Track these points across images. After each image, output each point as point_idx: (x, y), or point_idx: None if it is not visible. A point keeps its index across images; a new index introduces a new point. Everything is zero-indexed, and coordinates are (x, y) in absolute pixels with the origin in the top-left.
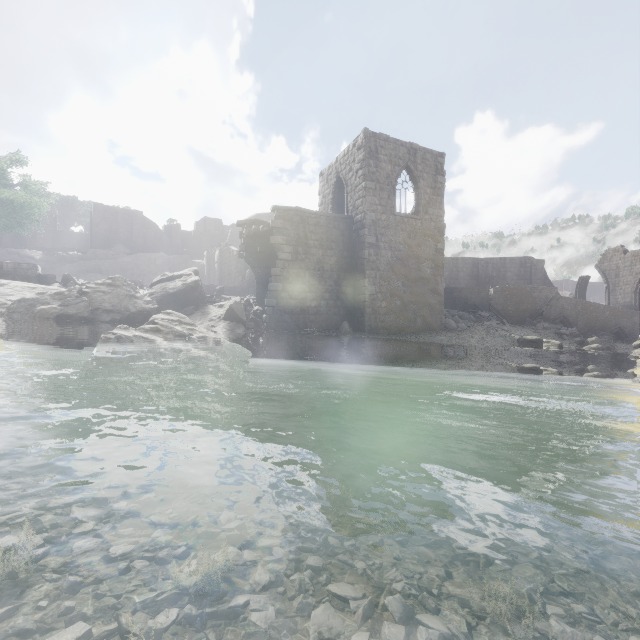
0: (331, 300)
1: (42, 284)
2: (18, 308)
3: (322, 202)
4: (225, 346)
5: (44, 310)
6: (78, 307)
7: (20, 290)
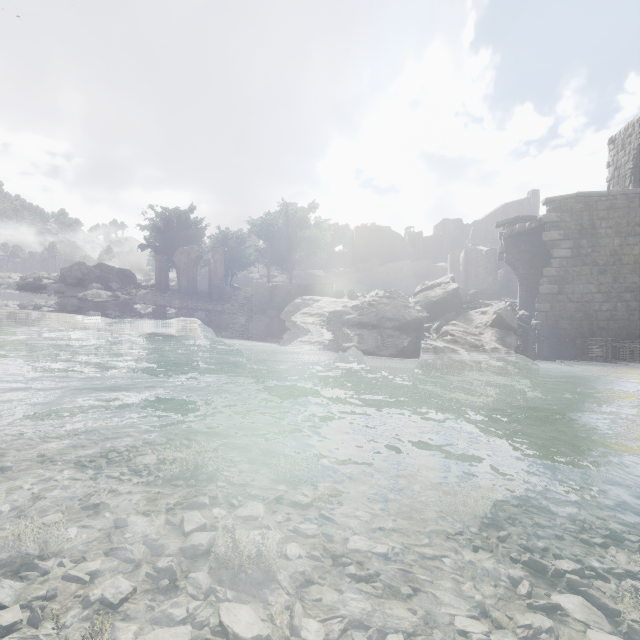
0: (634, 301)
1: (336, 298)
2: (333, 317)
3: (613, 175)
4: (517, 358)
5: (349, 319)
6: (369, 316)
7: (329, 304)
